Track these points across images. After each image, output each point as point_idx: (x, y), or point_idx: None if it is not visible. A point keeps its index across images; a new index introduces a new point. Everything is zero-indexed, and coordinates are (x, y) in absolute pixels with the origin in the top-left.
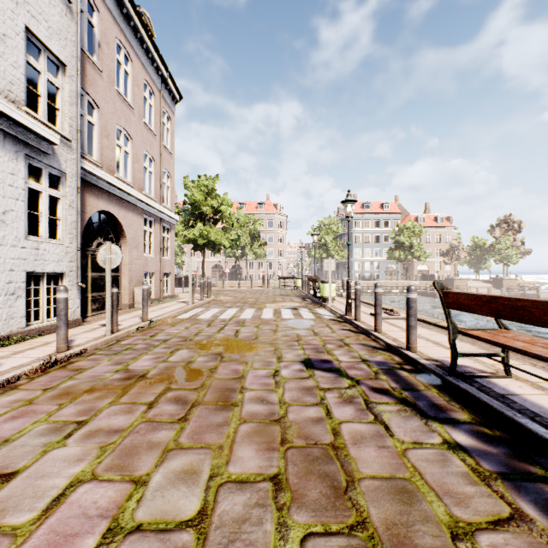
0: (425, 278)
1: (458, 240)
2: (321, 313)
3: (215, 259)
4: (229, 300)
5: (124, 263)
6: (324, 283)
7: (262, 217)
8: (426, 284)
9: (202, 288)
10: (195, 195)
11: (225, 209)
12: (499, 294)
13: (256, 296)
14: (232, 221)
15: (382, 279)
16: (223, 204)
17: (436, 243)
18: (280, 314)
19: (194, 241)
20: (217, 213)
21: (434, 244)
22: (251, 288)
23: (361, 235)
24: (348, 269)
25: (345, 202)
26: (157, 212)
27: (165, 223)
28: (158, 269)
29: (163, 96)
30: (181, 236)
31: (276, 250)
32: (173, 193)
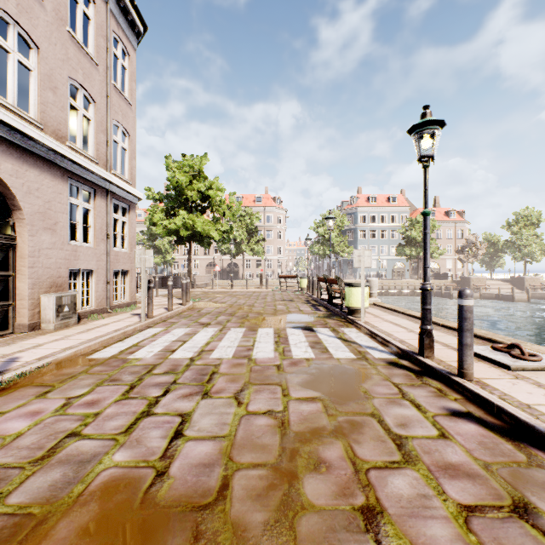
0: (438, 277)
1: (475, 235)
2: (359, 342)
3: (209, 256)
4: (210, 310)
5: (20, 254)
6: (352, 287)
7: (260, 211)
8: (440, 284)
9: (170, 292)
10: (177, 176)
11: (214, 194)
12: (525, 295)
13: (250, 302)
14: (223, 209)
15: (389, 278)
16: (211, 188)
17: (447, 239)
18: (287, 345)
19: (177, 233)
20: (205, 199)
21: (445, 240)
22: (246, 289)
23: (367, 230)
24: (424, 262)
25: (421, 127)
26: (100, 180)
27: (118, 199)
28: (103, 265)
29: (112, 13)
30: (161, 227)
31: (276, 247)
32: (133, 159)
